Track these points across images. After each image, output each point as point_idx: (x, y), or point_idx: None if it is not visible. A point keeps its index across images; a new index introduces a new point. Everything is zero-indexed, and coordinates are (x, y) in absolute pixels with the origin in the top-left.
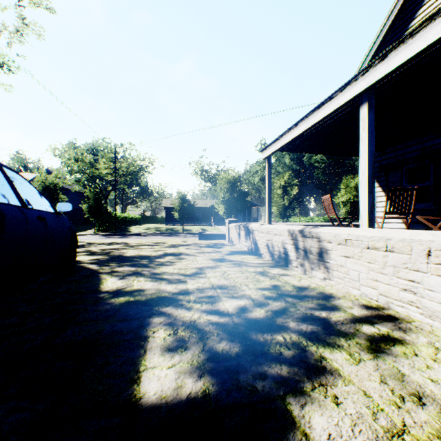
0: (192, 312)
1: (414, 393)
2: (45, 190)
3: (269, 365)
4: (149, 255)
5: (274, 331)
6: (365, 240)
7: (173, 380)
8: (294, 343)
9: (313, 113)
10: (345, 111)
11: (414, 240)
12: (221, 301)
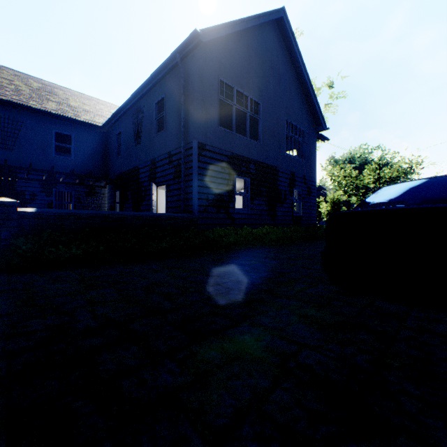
0: None
1: None
2: (332, 204)
3: None
4: None
5: None
6: None
7: None
8: None
9: None
10: None
11: None
12: None
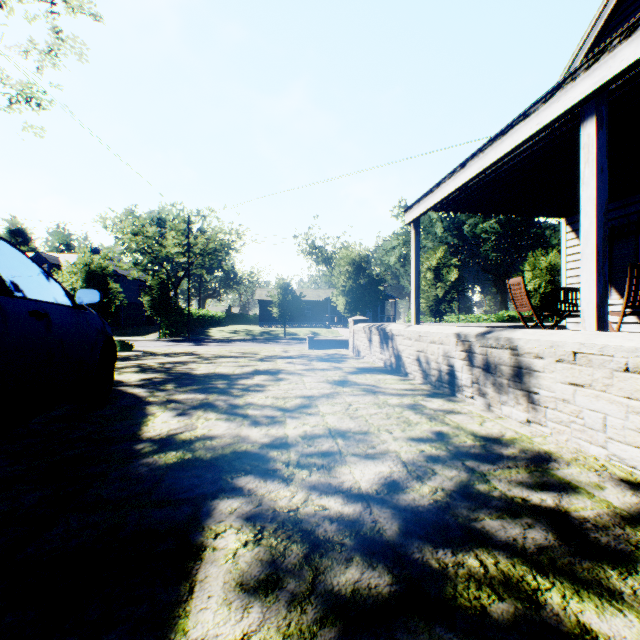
0: (292, 488)
1: None
2: (89, 277)
3: None
4: (229, 374)
5: (458, 544)
6: (620, 356)
7: None
8: (508, 580)
9: (493, 143)
10: (547, 138)
11: None
12: (346, 464)
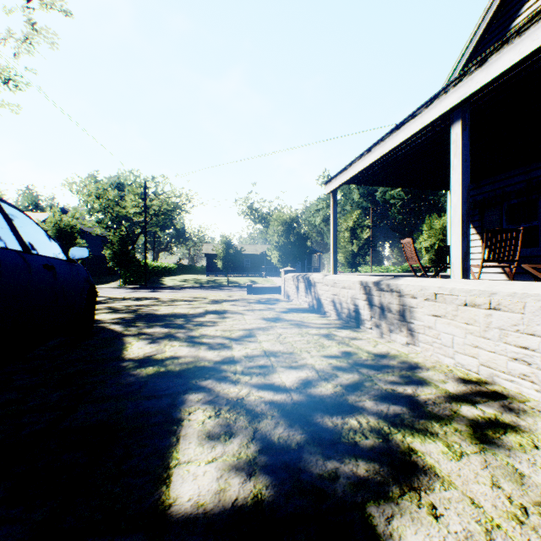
0: (239, 387)
1: (540, 502)
2: (59, 233)
3: (341, 460)
4: (185, 314)
5: (346, 413)
6: (461, 295)
7: (214, 480)
8: (373, 429)
9: (390, 135)
10: (431, 132)
11: (528, 295)
12: (276, 372)
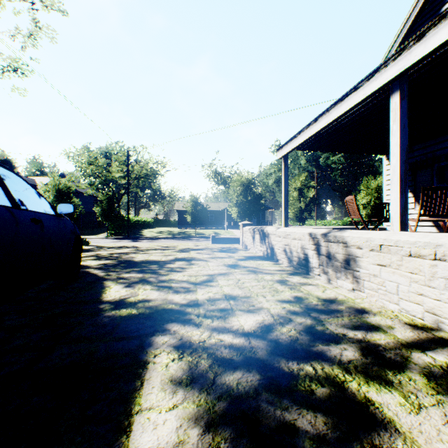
0: (201, 329)
1: None
2: (58, 193)
3: (299, 410)
4: (158, 260)
5: (301, 358)
6: (406, 246)
7: (174, 431)
8: (328, 377)
9: (335, 106)
10: (371, 103)
11: None
12: (235, 316)
